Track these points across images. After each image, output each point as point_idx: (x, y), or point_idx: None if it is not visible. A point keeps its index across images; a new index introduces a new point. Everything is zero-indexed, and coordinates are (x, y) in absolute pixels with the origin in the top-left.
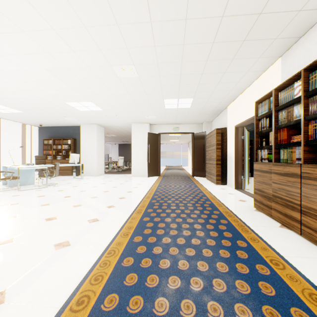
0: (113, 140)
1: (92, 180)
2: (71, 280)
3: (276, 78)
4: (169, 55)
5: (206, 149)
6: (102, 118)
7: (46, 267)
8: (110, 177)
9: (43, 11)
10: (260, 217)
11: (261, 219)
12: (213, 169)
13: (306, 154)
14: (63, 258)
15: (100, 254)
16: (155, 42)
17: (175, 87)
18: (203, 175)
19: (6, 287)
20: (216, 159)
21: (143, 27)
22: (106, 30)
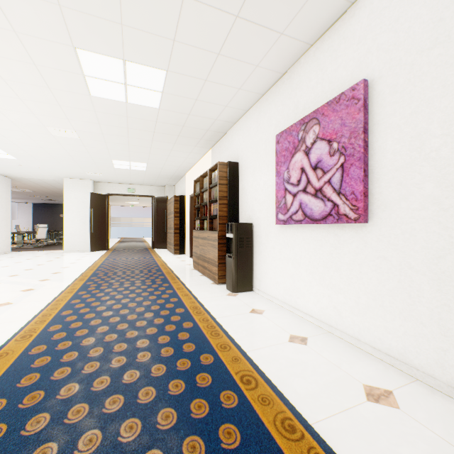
0: (23, 197)
1: None
2: (30, 313)
3: (209, 163)
4: (114, 131)
5: (168, 216)
6: (12, 168)
7: (0, 313)
8: (26, 255)
9: None
10: (192, 272)
11: (192, 273)
12: (172, 239)
13: (210, 225)
14: (13, 308)
15: (50, 302)
16: (99, 121)
17: (124, 152)
18: (165, 246)
19: None
20: (175, 228)
21: (88, 112)
22: (46, 106)
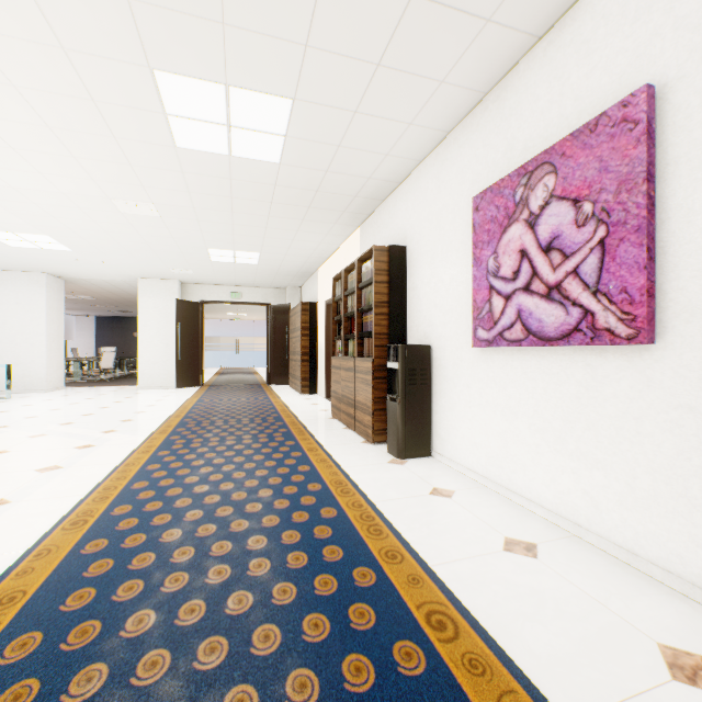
0: (82, 307)
1: (40, 400)
2: (86, 484)
3: (357, 250)
4: (212, 203)
5: (291, 335)
6: (66, 264)
7: (43, 482)
8: (86, 392)
9: (4, 132)
10: (330, 423)
11: (330, 424)
12: (298, 369)
13: (360, 348)
14: (62, 475)
15: (116, 467)
16: (189, 188)
17: (226, 237)
18: (287, 381)
19: (1, 497)
20: (302, 352)
21: (172, 174)
22: (111, 166)
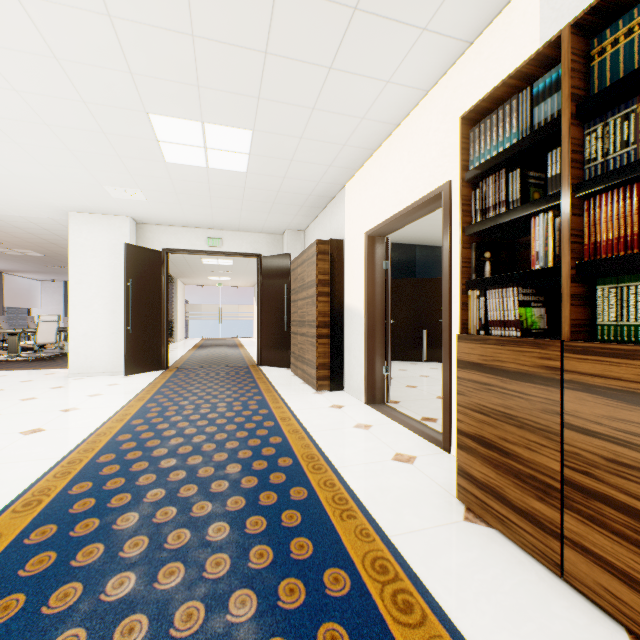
0: (38, 268)
1: None
2: None
3: (516, 51)
4: None
5: (293, 296)
6: None
7: None
8: None
9: None
10: (516, 579)
11: (528, 595)
12: (309, 350)
13: None
14: None
15: None
16: None
17: (177, 51)
18: (286, 363)
19: None
20: (318, 322)
21: None
22: None
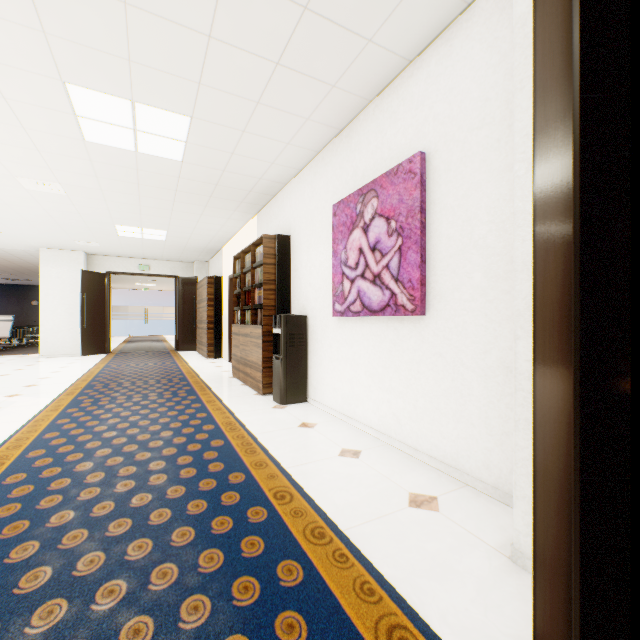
0: None
1: None
2: None
3: (254, 234)
4: (119, 187)
5: (198, 305)
6: None
7: None
8: None
9: None
10: (230, 381)
11: (229, 382)
12: (204, 336)
13: (254, 317)
14: None
15: (25, 423)
16: (97, 174)
17: (134, 216)
18: (195, 347)
19: None
20: (208, 321)
21: (80, 161)
22: (18, 150)
